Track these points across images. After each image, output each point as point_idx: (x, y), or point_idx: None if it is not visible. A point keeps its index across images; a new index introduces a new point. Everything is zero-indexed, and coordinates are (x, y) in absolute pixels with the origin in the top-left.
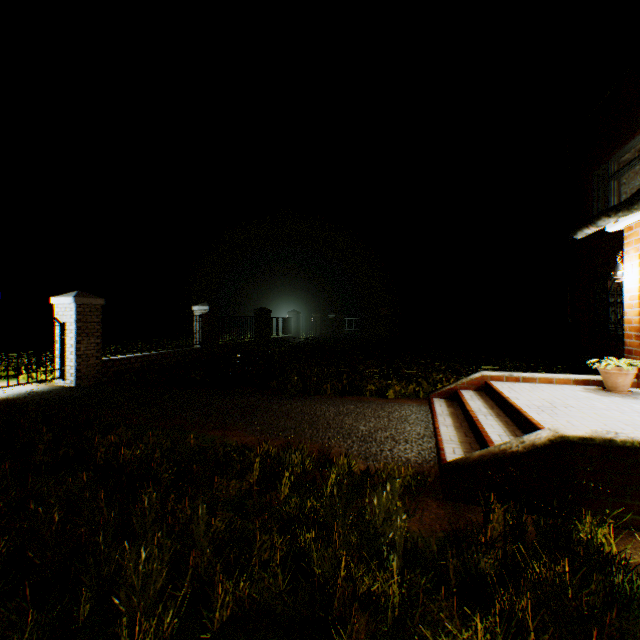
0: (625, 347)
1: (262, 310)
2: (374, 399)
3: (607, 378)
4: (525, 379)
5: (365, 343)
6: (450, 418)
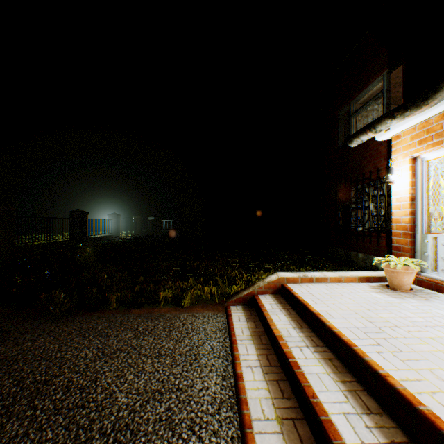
0: (392, 244)
1: (77, 212)
2: (167, 310)
3: (394, 277)
4: (318, 279)
5: (175, 240)
6: (253, 346)
